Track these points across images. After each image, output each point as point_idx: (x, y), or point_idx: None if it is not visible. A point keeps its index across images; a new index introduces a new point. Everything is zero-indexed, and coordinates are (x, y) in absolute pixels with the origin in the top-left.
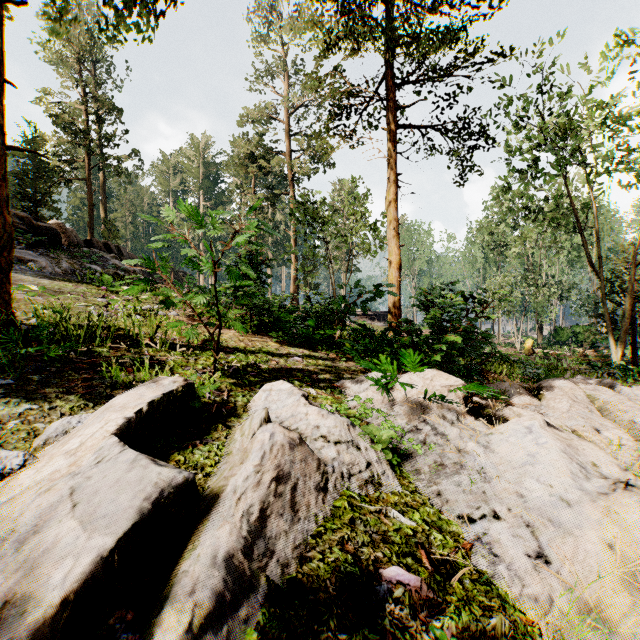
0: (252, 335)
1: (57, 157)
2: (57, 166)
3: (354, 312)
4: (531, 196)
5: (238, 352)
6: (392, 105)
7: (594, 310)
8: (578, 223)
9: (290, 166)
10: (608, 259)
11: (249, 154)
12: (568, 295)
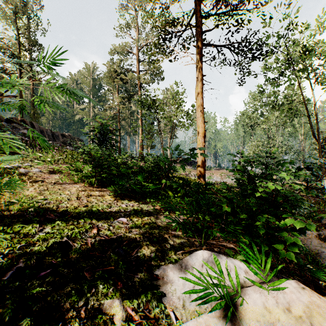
0: (95, 188)
1: (0, 70)
2: (1, 75)
3: (175, 168)
4: (277, 95)
5: (60, 219)
6: (199, 30)
7: (303, 160)
8: (307, 110)
9: (138, 78)
10: (321, 132)
11: (115, 71)
12: (289, 151)
